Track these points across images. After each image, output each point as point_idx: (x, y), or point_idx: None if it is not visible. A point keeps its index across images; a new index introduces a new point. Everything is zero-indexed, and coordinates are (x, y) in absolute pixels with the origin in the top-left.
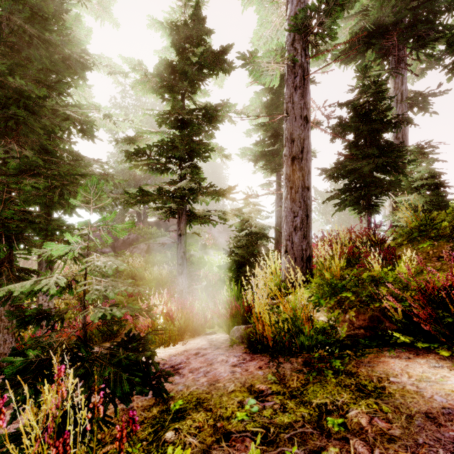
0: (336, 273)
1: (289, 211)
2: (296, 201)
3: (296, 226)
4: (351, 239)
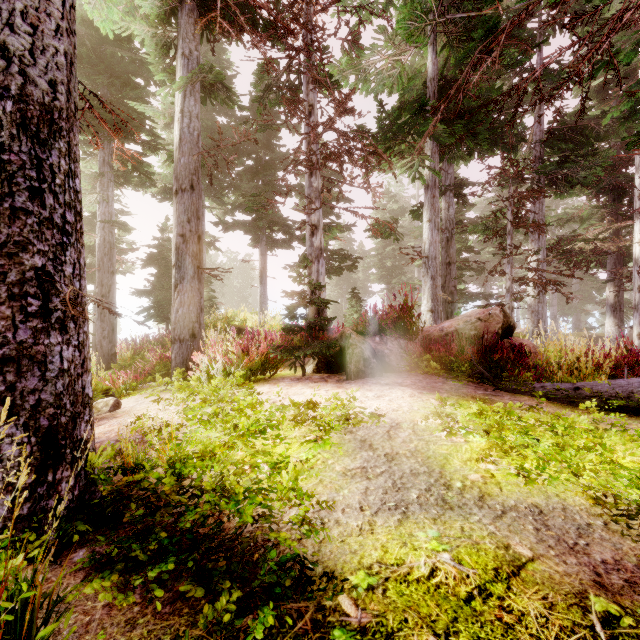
0: (127, 360)
1: (100, 327)
2: (105, 321)
3: (106, 336)
4: (147, 341)
